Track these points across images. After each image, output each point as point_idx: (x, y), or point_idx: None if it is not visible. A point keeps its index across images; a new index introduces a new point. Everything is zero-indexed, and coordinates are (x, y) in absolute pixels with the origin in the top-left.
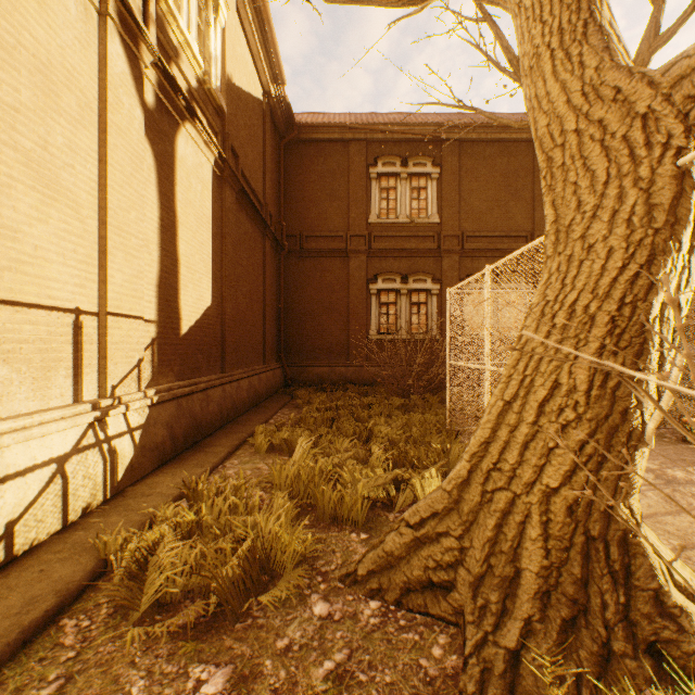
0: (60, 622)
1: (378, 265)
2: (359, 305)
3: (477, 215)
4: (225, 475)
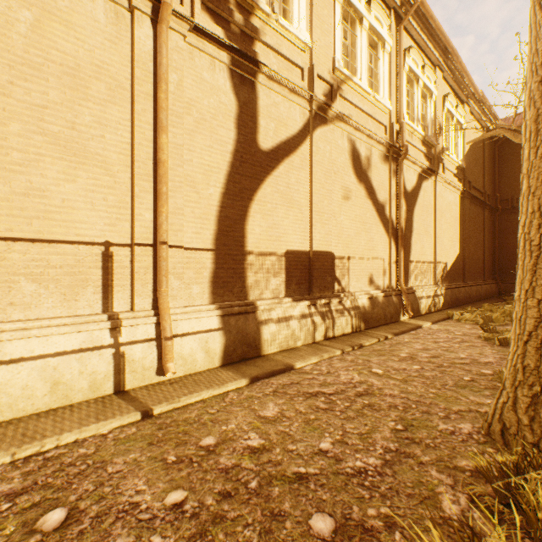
0: (446, 320)
1: None
2: None
3: None
4: None
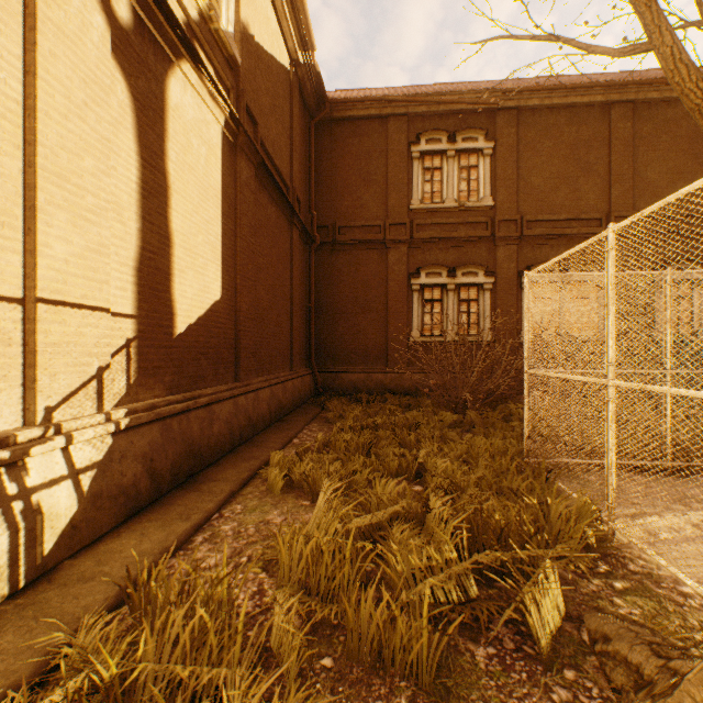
0: None
1: (421, 257)
2: (399, 303)
3: (539, 195)
4: (218, 533)
